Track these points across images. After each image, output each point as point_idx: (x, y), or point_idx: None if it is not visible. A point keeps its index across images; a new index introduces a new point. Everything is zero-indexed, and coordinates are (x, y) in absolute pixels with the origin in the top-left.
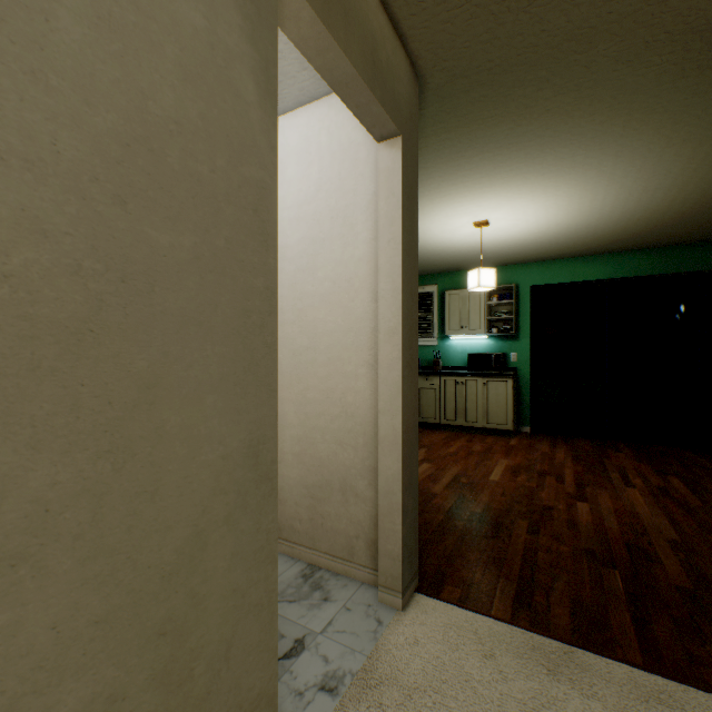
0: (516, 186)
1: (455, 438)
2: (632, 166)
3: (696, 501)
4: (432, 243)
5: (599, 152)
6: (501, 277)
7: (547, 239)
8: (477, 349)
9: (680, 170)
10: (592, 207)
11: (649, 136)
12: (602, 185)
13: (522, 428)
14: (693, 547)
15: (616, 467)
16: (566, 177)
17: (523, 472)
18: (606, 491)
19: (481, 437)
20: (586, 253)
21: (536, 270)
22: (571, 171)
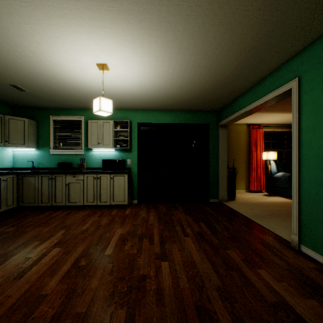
0: (122, 28)
1: (92, 215)
2: (192, 38)
3: (216, 239)
4: (70, 78)
5: (177, 9)
6: (122, 116)
7: (145, 94)
8: (109, 157)
9: (212, 54)
10: (168, 72)
11: (206, 4)
12: (175, 52)
13: (133, 201)
14: (231, 291)
15: (178, 221)
16: (156, 32)
17: (130, 239)
18: (177, 244)
19: (109, 211)
20: (163, 108)
21: (141, 115)
22: (158, 26)
